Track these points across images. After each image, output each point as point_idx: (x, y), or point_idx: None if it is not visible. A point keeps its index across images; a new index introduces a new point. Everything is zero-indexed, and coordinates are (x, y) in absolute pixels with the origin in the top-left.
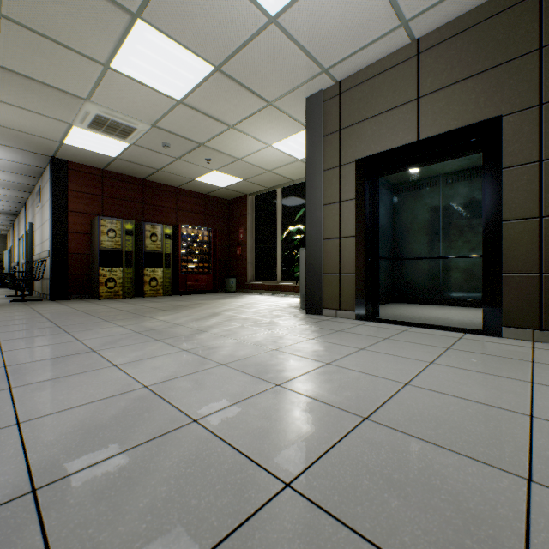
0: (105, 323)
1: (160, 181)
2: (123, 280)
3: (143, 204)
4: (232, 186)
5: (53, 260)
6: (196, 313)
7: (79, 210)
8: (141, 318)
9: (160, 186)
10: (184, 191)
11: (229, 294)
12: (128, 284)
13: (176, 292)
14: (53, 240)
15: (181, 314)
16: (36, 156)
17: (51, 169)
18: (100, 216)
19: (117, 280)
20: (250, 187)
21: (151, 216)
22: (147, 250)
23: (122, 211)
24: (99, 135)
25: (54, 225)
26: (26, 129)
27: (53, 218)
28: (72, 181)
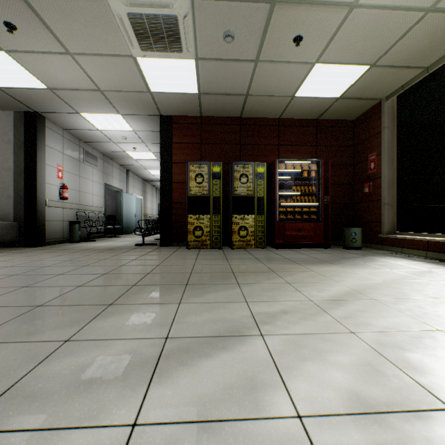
0: (0, 318)
1: (257, 114)
2: (210, 228)
3: (240, 145)
4: (351, 90)
5: (160, 209)
6: (198, 314)
7: (181, 161)
8: (83, 310)
9: (259, 121)
10: (287, 122)
11: (346, 252)
12: (215, 233)
13: (272, 243)
14: (160, 191)
15: (168, 310)
16: (152, 119)
17: (160, 127)
18: (188, 161)
19: (204, 228)
20: (384, 80)
21: (248, 157)
22: (236, 193)
23: (218, 156)
24: (162, 61)
25: (161, 177)
26: (119, 86)
27: (160, 171)
28: (175, 134)
